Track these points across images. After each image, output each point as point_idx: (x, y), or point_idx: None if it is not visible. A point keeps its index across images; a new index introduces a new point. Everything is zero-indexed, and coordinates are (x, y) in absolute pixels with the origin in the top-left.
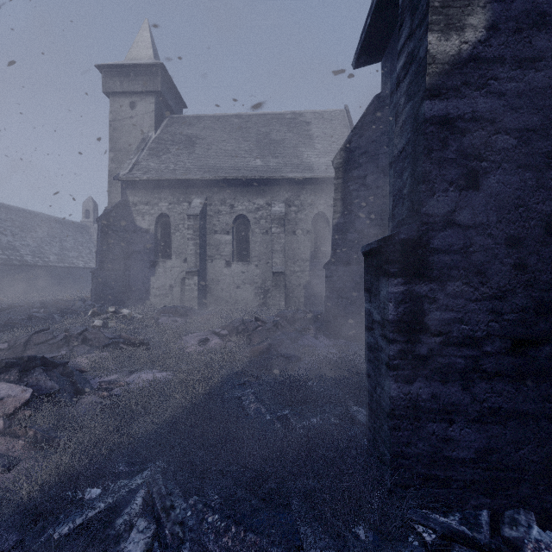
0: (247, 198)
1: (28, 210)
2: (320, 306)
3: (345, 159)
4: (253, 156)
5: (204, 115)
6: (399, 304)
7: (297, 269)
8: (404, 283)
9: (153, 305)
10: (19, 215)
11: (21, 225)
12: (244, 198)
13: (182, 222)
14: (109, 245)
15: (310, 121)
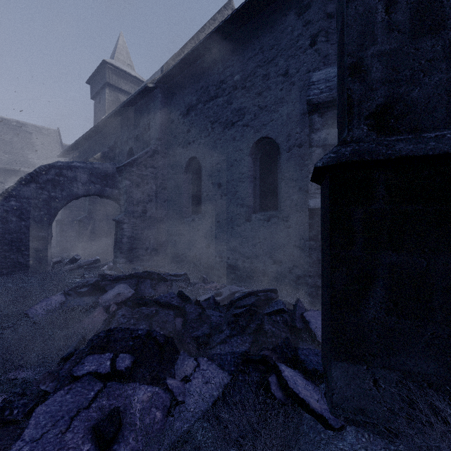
0: None
1: None
2: None
3: None
4: None
5: None
6: (60, 228)
7: None
8: (61, 225)
9: None
10: None
11: None
12: None
13: None
14: None
15: (32, 132)
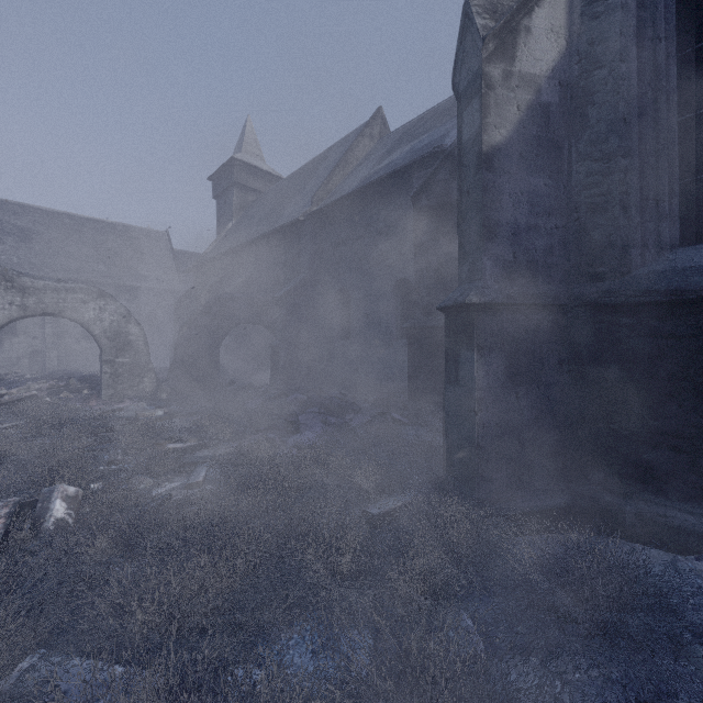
0: None
1: None
2: None
3: (179, 306)
4: (96, 262)
5: (30, 205)
6: None
7: None
8: None
9: None
10: None
11: None
12: None
13: None
14: None
15: (139, 237)
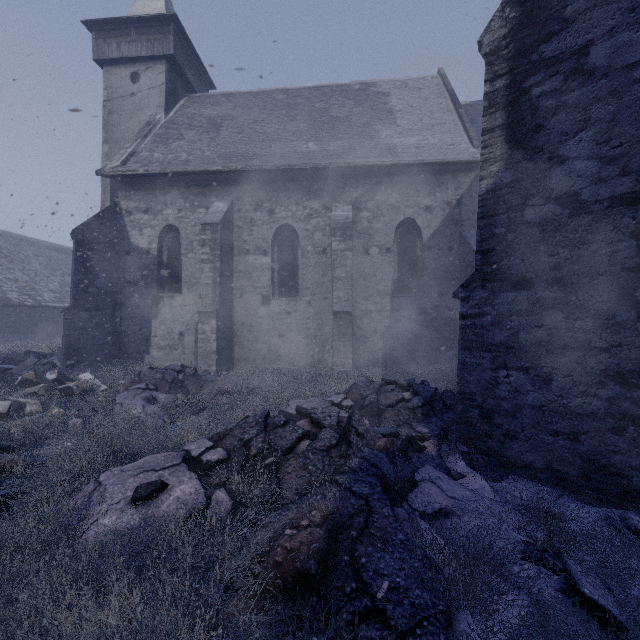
0: (294, 200)
1: (23, 236)
2: (407, 365)
3: (518, 24)
4: (303, 139)
5: (236, 91)
6: None
7: (371, 308)
8: None
9: (152, 363)
10: (10, 241)
11: (11, 254)
12: (290, 200)
13: (197, 237)
14: (88, 272)
15: (387, 91)
